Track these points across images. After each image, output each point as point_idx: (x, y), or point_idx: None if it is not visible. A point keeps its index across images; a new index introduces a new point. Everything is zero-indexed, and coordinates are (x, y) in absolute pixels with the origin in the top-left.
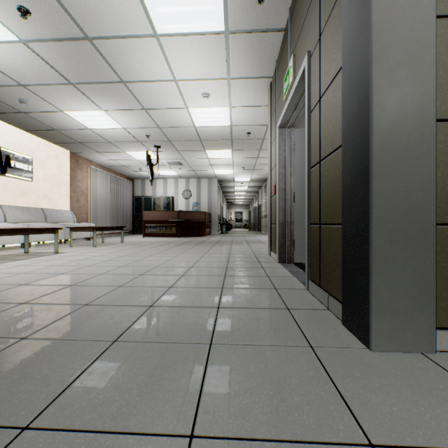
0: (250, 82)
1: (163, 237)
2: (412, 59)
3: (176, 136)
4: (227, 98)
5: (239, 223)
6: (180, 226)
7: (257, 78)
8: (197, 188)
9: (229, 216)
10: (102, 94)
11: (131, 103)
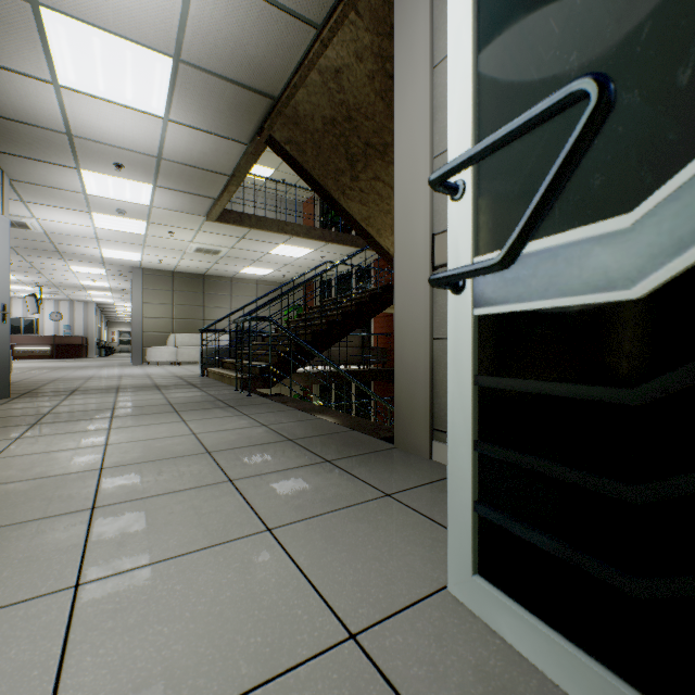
0: (121, 281)
1: (36, 360)
2: (140, 324)
3: (63, 285)
4: (108, 282)
5: (127, 347)
6: (57, 349)
7: (124, 280)
8: (71, 311)
9: (112, 337)
10: (21, 273)
11: (39, 276)
